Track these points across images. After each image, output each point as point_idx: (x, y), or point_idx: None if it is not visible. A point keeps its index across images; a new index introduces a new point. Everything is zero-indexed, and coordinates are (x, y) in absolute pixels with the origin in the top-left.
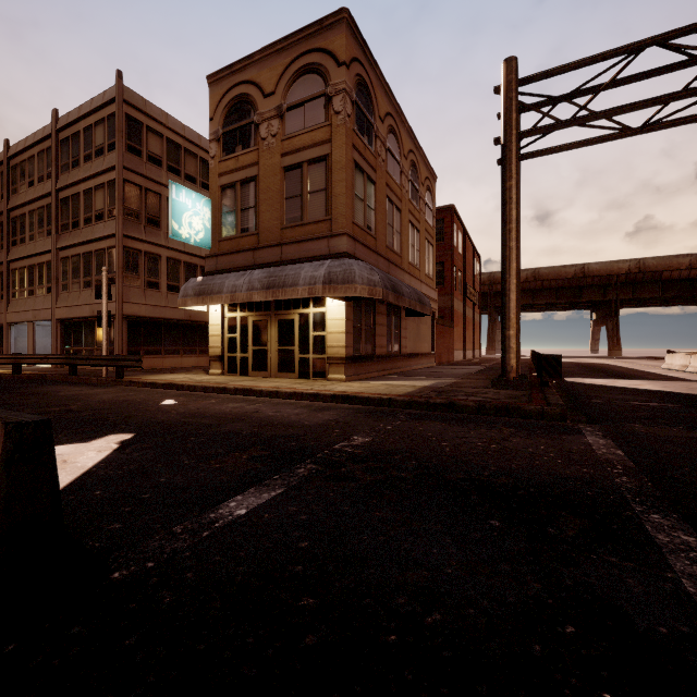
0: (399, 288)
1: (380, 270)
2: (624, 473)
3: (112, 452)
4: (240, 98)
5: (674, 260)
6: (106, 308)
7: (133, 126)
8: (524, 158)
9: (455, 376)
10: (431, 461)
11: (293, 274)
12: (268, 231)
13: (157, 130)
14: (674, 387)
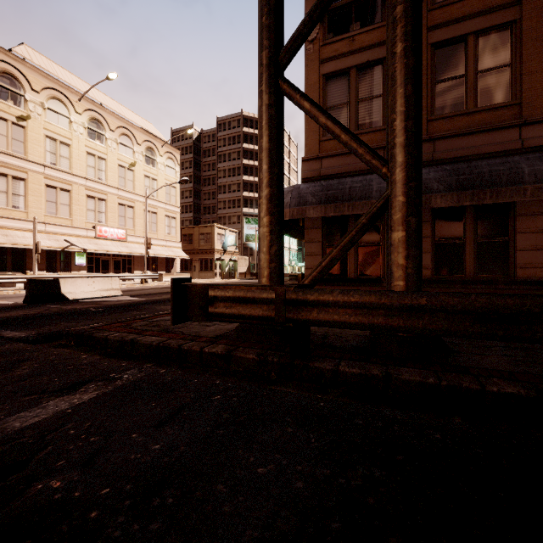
0: (353, 191)
1: (328, 181)
2: None
3: (121, 300)
4: None
5: None
6: None
7: None
8: None
9: None
10: (47, 313)
11: None
12: None
13: None
14: None
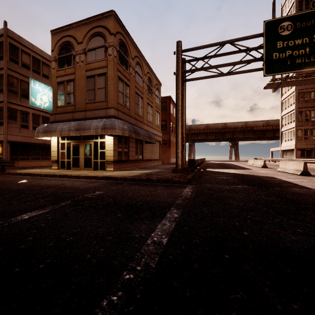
0: (138, 131)
1: (129, 124)
2: (182, 199)
3: None
4: (66, 43)
5: (258, 123)
6: None
7: (13, 49)
8: (187, 81)
9: (163, 168)
10: (118, 198)
11: (88, 124)
12: (79, 104)
13: (27, 51)
14: (241, 171)
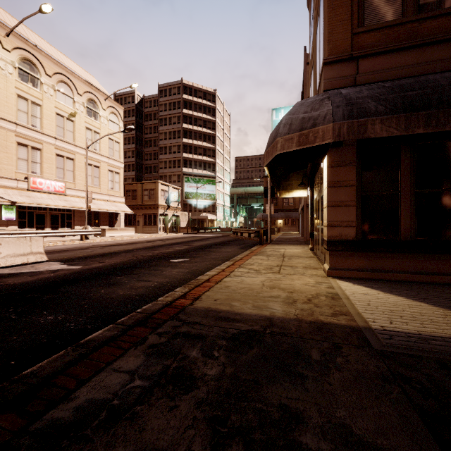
0: None
1: (392, 81)
2: None
3: (40, 270)
4: None
5: None
6: (269, 202)
7: None
8: None
9: None
10: None
11: None
12: None
13: None
14: None
